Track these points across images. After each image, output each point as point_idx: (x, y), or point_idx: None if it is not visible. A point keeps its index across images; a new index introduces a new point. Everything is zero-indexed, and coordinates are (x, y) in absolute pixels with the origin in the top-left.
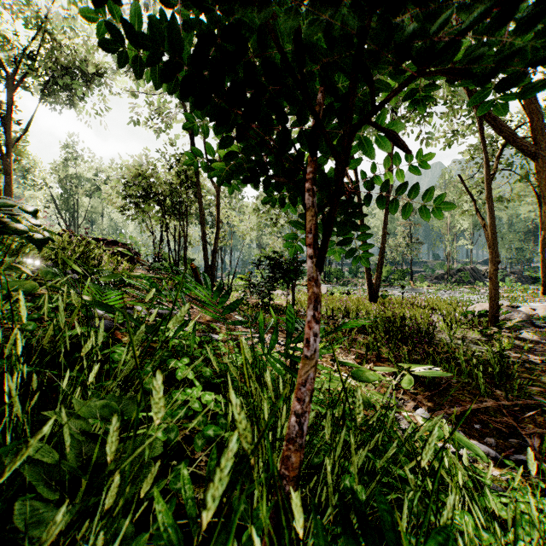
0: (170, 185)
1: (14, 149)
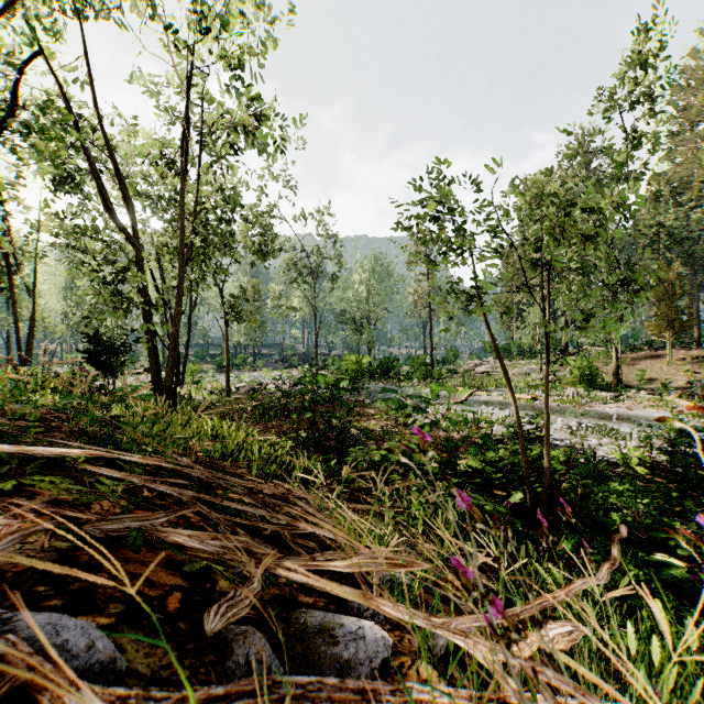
0: None
1: None
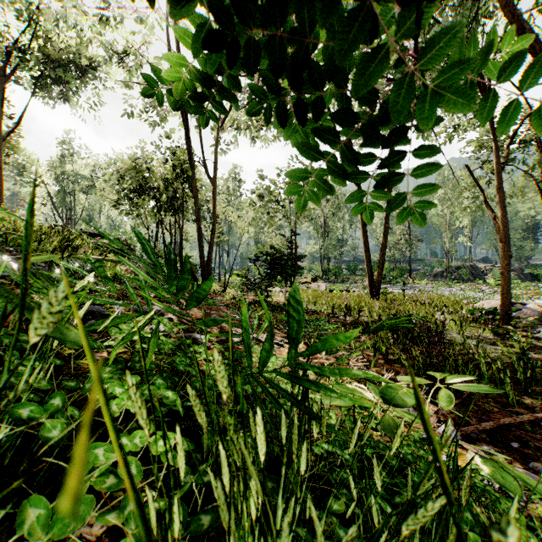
0: (165, 180)
1: (7, 143)
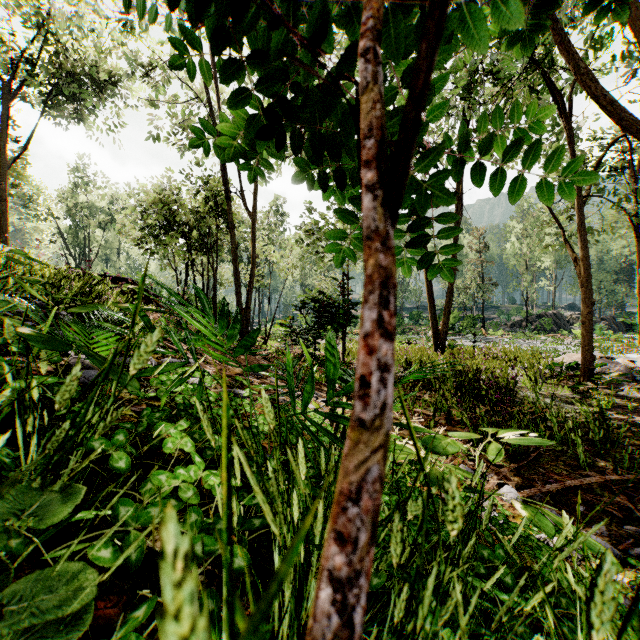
0: (197, 214)
1: (12, 171)
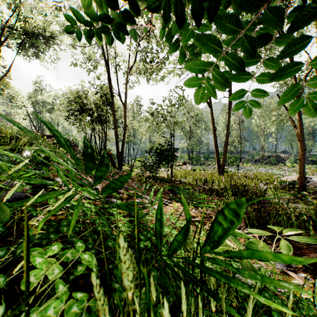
0: (96, 104)
1: (2, 82)
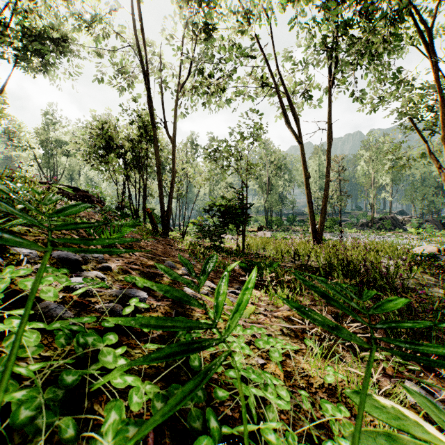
0: (131, 141)
1: None
